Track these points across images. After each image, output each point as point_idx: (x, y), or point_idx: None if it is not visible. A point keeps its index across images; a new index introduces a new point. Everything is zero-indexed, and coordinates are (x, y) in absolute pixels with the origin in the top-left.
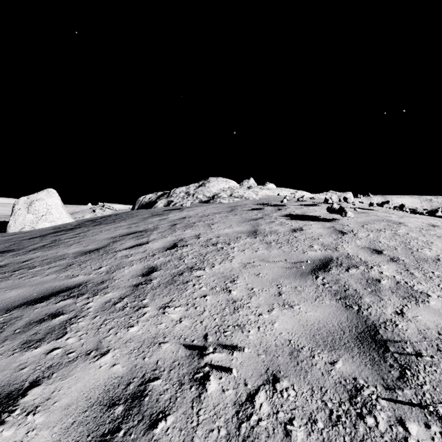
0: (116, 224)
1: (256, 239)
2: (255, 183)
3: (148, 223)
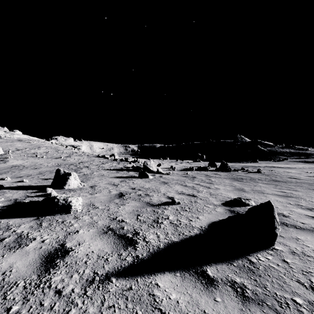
0: None
1: (21, 144)
2: (8, 130)
3: None
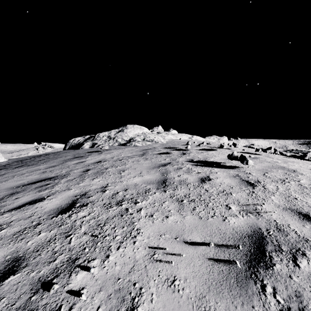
0: (35, 167)
1: (166, 194)
2: (162, 129)
3: (63, 167)
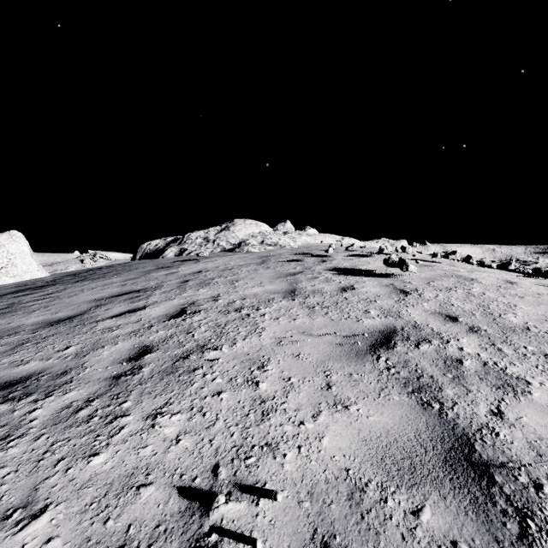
0: (105, 280)
1: (294, 302)
2: (292, 227)
3: (149, 279)
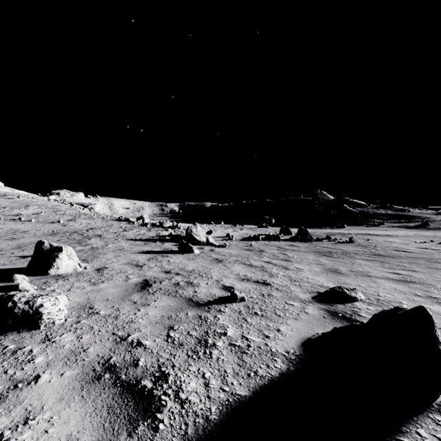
0: None
1: None
2: None
3: None
